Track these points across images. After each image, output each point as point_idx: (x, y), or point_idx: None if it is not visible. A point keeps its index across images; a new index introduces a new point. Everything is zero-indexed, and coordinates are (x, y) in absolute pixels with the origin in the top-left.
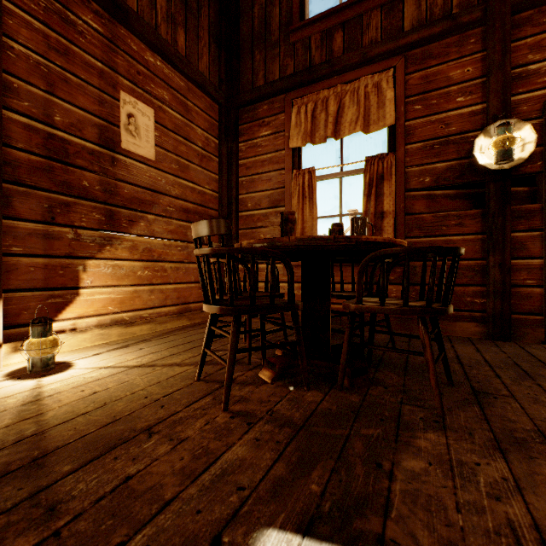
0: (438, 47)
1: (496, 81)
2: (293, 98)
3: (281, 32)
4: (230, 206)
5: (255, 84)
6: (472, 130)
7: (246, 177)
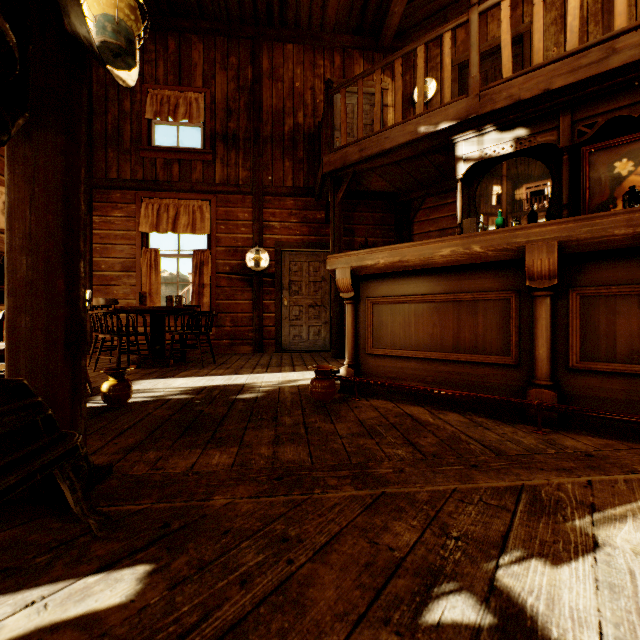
0: (233, 198)
1: (257, 226)
2: (143, 197)
3: (132, 145)
4: None
5: (109, 175)
6: (248, 247)
7: (101, 245)
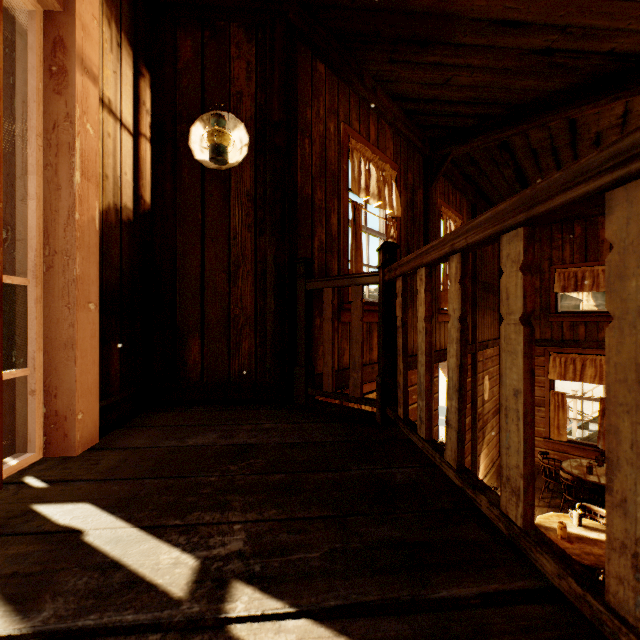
0: None
1: None
2: (550, 351)
3: (541, 312)
4: None
5: None
6: None
7: None
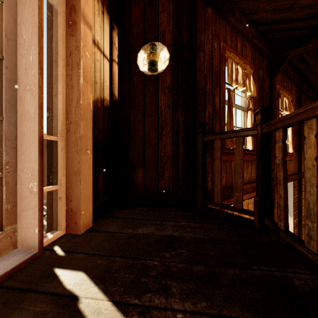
0: None
1: None
2: None
3: None
4: None
5: None
6: None
7: None
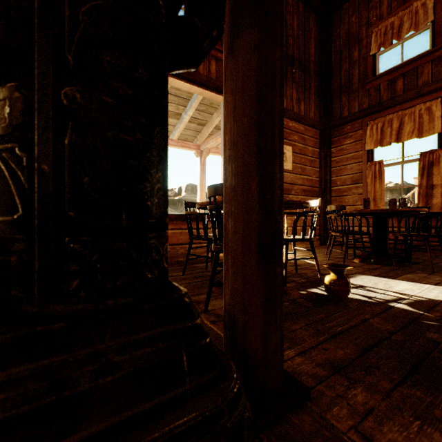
0: None
1: None
2: (368, 121)
3: (359, 84)
4: (326, 184)
5: (342, 115)
6: None
7: (336, 168)
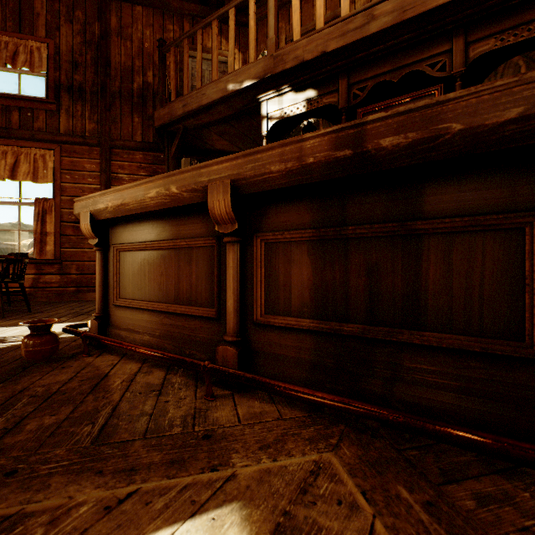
0: (79, 149)
1: (104, 177)
2: None
3: None
4: None
5: None
6: None
7: None
